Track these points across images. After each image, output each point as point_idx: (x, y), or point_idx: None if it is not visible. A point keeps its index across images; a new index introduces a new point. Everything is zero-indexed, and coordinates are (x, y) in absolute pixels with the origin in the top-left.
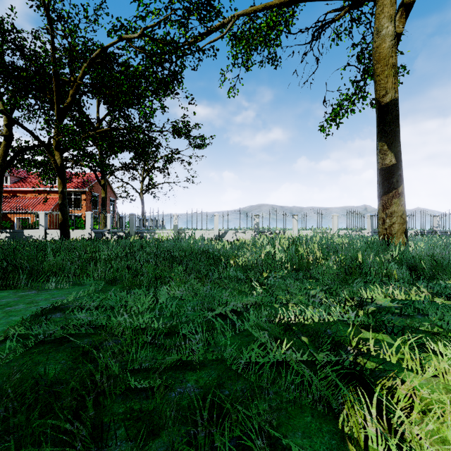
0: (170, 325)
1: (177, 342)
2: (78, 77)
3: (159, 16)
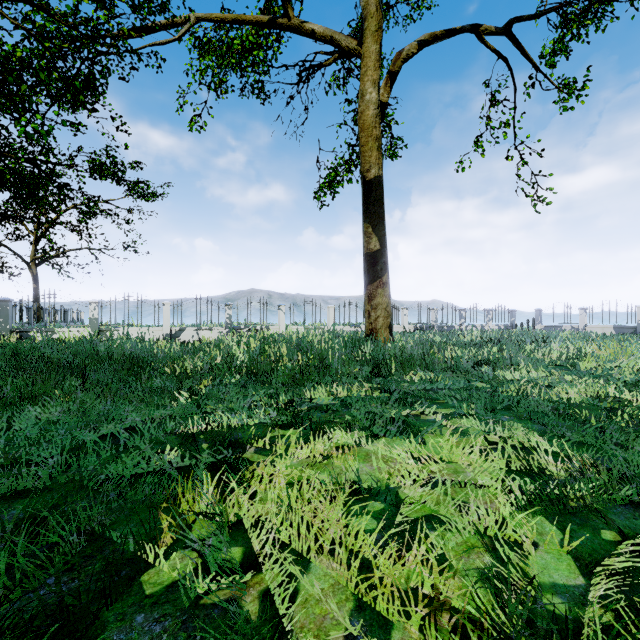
0: (14, 454)
1: (14, 470)
2: None
3: None
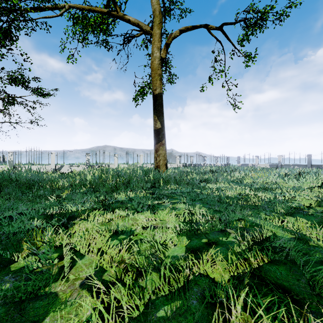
0: None
1: None
2: None
3: None
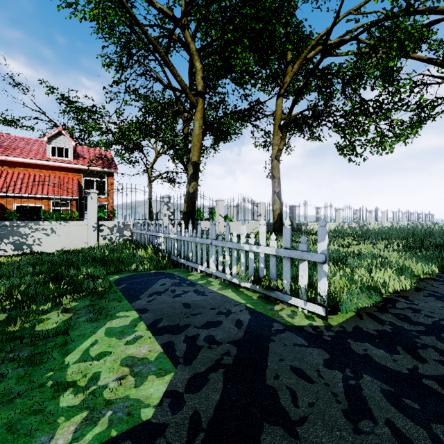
0: None
1: None
2: (309, 56)
3: (370, 31)
